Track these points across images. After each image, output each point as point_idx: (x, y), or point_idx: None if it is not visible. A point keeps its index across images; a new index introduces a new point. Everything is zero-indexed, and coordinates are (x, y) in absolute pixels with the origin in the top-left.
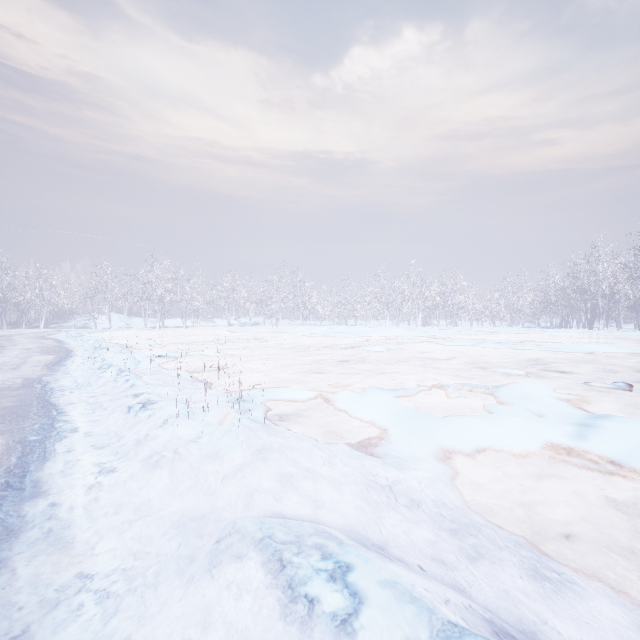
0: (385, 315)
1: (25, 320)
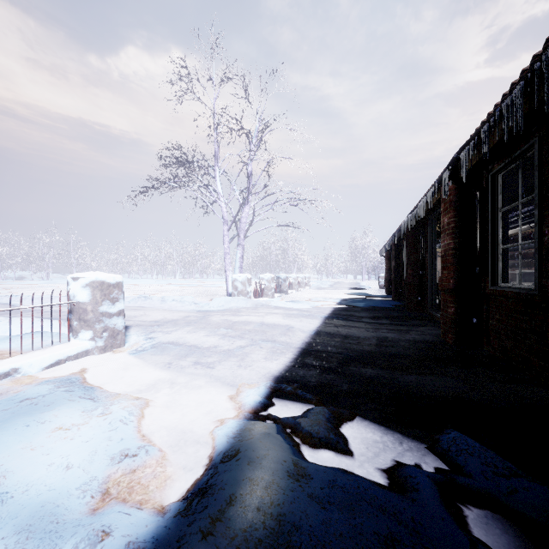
0: (153, 270)
1: None
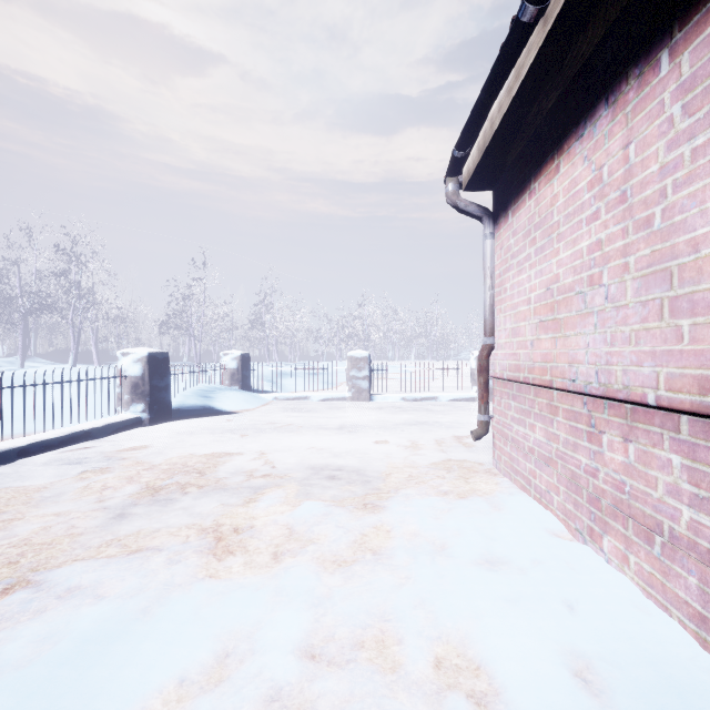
0: None
1: (446, 354)
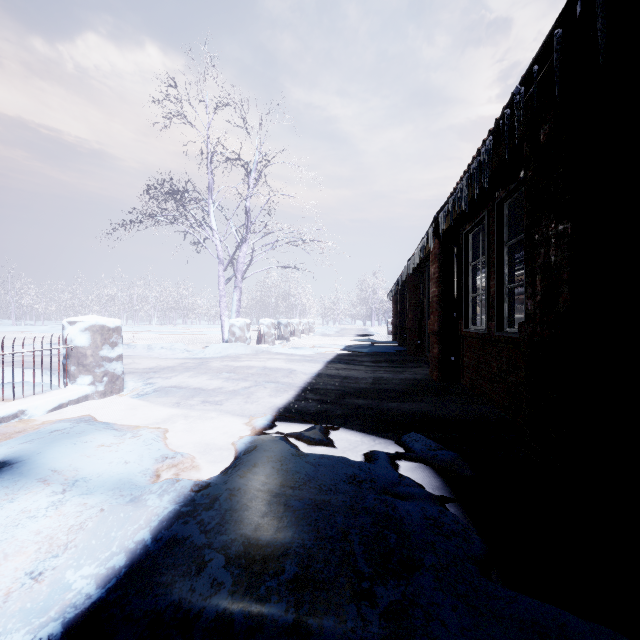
0: (122, 315)
1: None
